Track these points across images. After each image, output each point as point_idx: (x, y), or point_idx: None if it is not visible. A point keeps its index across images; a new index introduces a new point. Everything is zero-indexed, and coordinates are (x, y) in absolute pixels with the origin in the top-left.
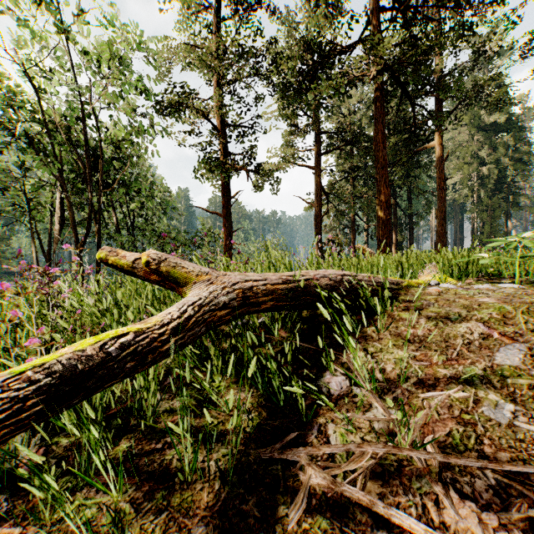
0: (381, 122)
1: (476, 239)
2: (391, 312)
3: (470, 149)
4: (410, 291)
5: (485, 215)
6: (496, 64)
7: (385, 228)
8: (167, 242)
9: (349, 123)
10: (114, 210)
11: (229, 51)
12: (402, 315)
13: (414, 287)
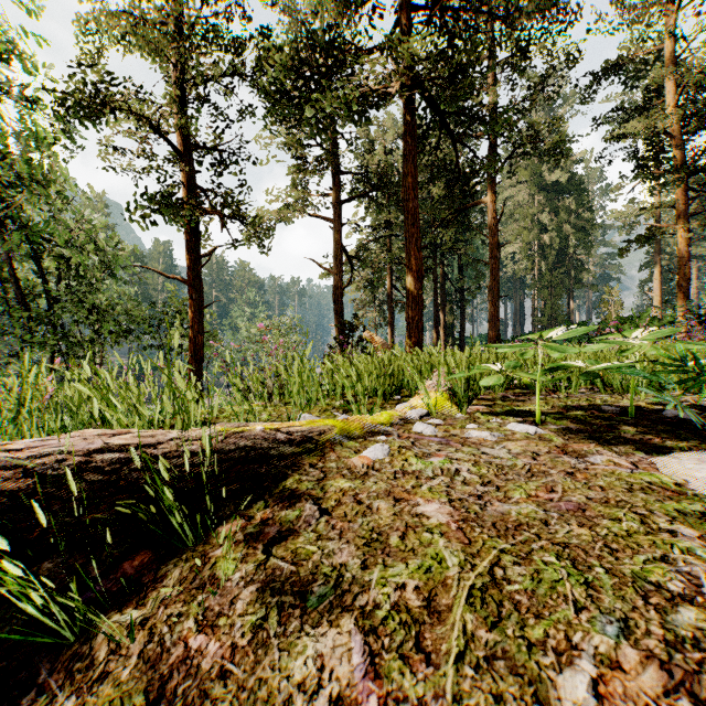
0: (411, 160)
1: (536, 321)
2: (217, 545)
3: (530, 212)
4: (328, 455)
5: (546, 293)
6: (558, 112)
7: (417, 307)
8: (105, 320)
9: (384, 165)
10: (13, 267)
11: (185, 28)
12: (220, 567)
13: (359, 435)
